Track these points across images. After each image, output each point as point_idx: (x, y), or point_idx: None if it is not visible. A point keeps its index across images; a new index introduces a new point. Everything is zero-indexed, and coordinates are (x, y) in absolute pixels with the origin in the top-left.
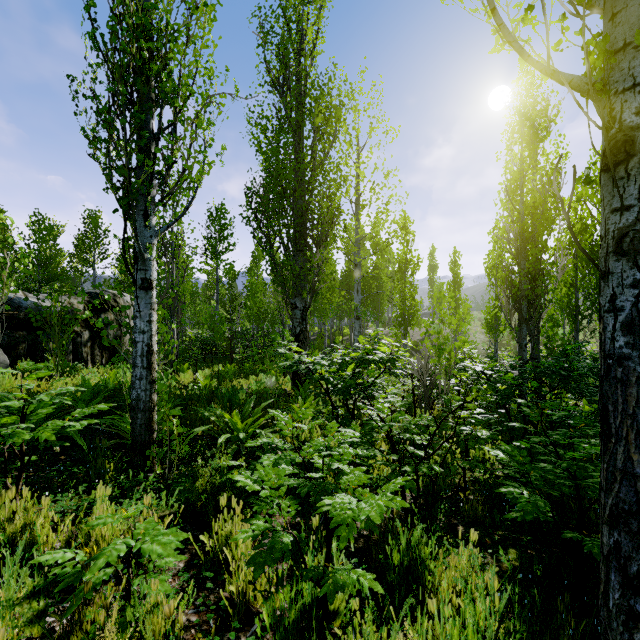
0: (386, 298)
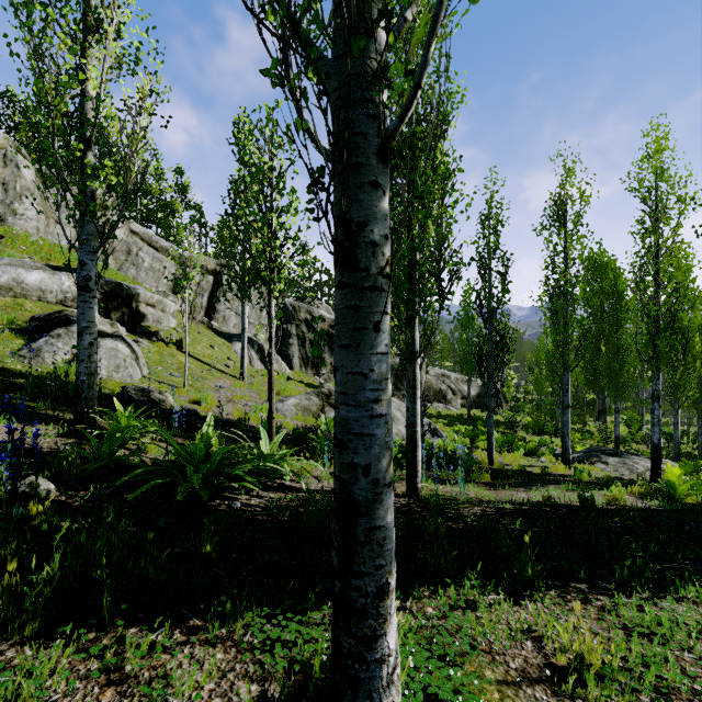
0: None
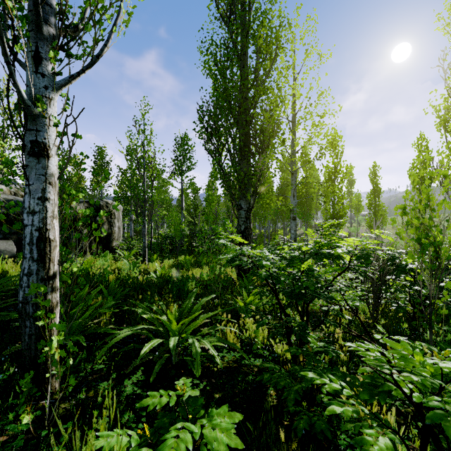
0: (313, 206)
